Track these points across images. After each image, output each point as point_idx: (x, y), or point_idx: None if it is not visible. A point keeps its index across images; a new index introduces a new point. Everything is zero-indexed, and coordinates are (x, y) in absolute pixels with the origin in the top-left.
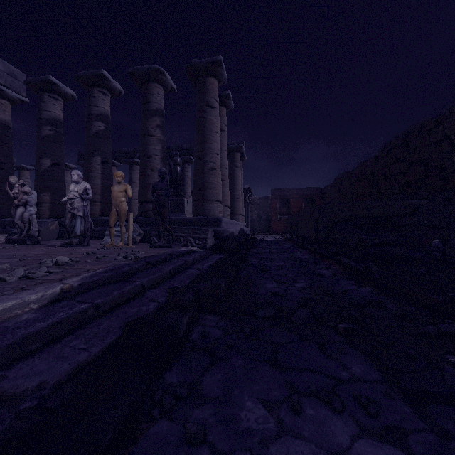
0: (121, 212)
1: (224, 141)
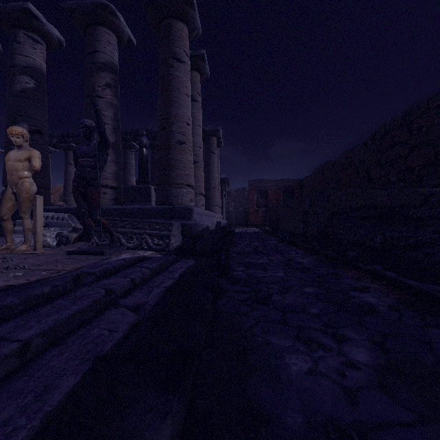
0: (21, 194)
1: (197, 113)
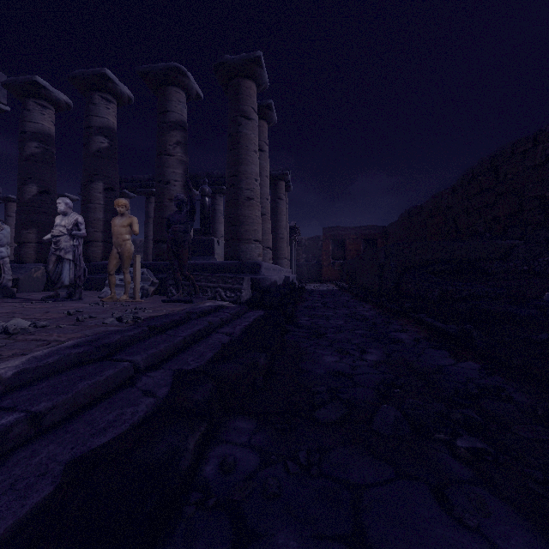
0: (125, 254)
1: (264, 164)
